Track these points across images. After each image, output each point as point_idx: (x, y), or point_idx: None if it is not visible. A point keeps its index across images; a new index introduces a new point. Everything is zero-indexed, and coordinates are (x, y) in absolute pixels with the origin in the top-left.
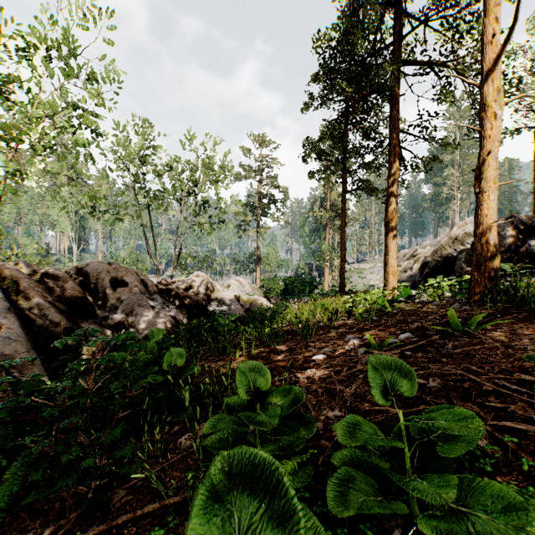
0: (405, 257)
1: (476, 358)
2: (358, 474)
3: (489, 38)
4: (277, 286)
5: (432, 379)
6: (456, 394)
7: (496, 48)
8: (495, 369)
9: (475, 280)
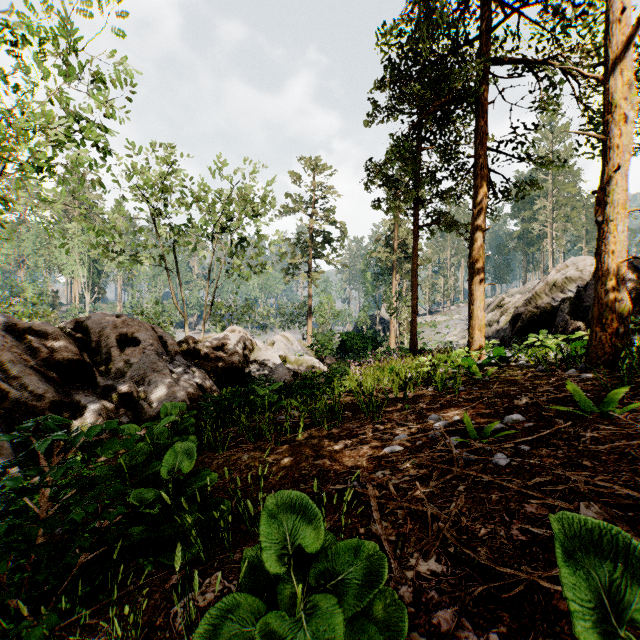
0: (488, 308)
1: (639, 463)
2: None
3: (616, 15)
4: (332, 344)
5: (585, 504)
6: None
7: (626, 29)
8: None
9: (596, 338)
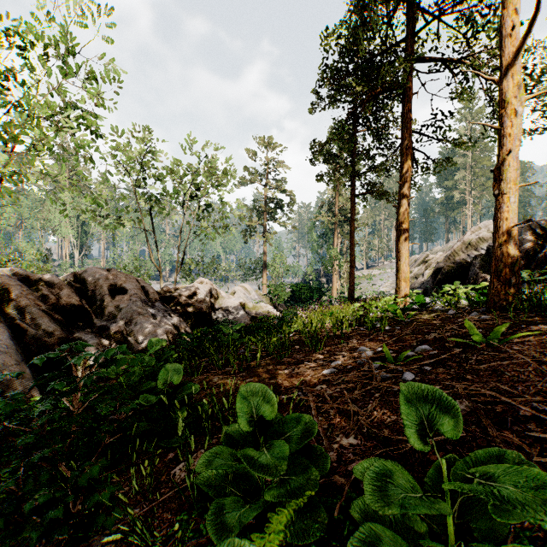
0: (415, 263)
1: (505, 375)
2: (384, 533)
3: (509, 30)
4: (284, 293)
5: (459, 401)
6: (489, 421)
7: (517, 41)
8: (530, 390)
9: (494, 287)
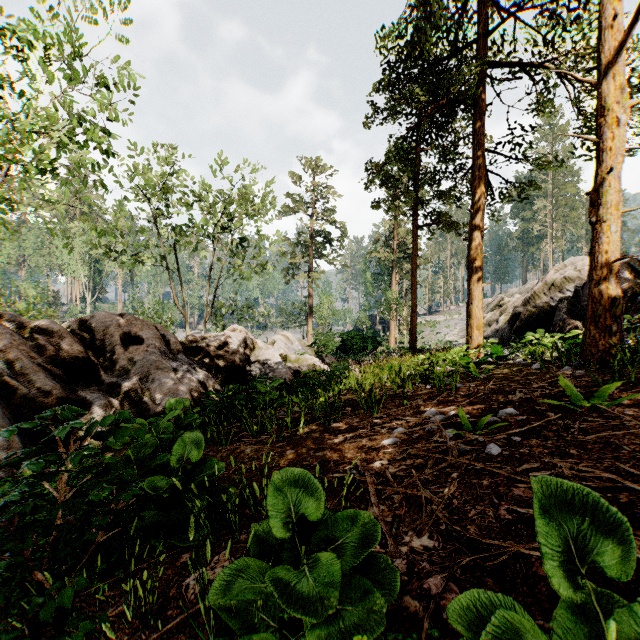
0: (488, 308)
1: (622, 450)
2: None
3: (610, 21)
4: (332, 343)
5: None
6: None
7: (619, 34)
8: None
9: (591, 336)
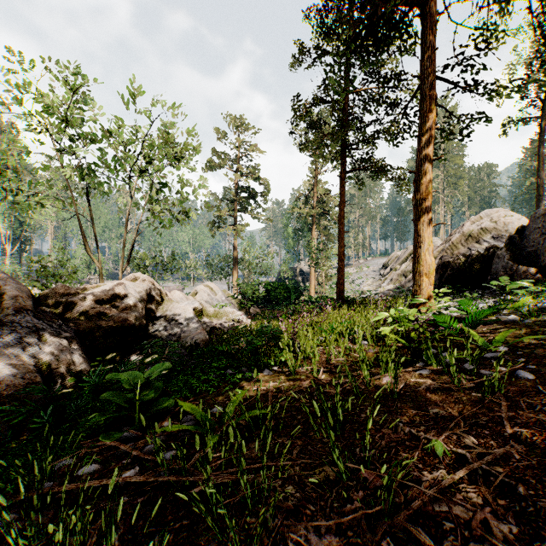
0: (399, 260)
1: None
2: None
3: None
4: (257, 293)
5: None
6: None
7: None
8: None
9: None
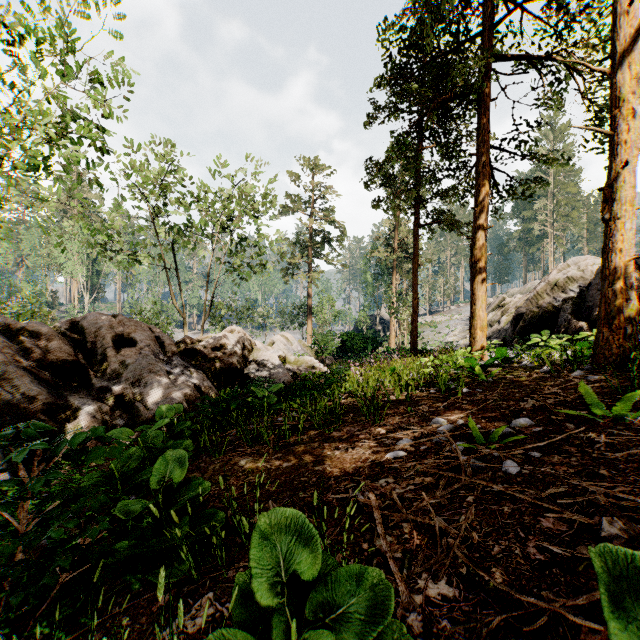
0: (489, 308)
1: None
2: None
3: (624, 8)
4: (332, 344)
5: (607, 519)
6: None
7: (633, 21)
8: None
9: (603, 339)
